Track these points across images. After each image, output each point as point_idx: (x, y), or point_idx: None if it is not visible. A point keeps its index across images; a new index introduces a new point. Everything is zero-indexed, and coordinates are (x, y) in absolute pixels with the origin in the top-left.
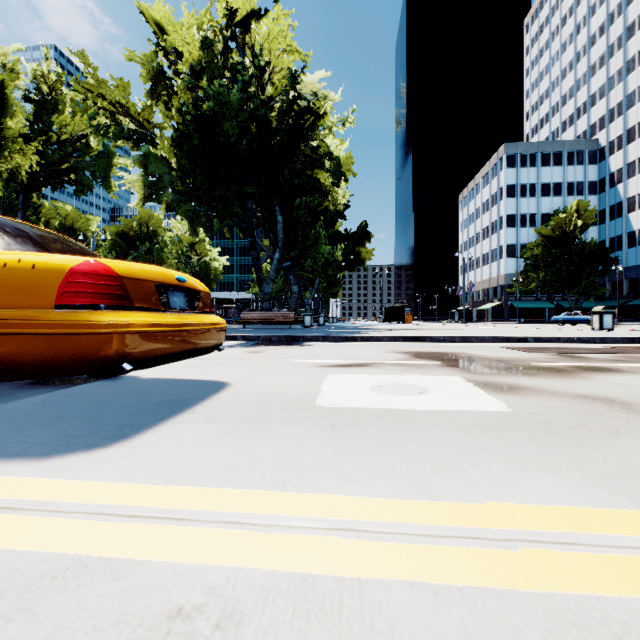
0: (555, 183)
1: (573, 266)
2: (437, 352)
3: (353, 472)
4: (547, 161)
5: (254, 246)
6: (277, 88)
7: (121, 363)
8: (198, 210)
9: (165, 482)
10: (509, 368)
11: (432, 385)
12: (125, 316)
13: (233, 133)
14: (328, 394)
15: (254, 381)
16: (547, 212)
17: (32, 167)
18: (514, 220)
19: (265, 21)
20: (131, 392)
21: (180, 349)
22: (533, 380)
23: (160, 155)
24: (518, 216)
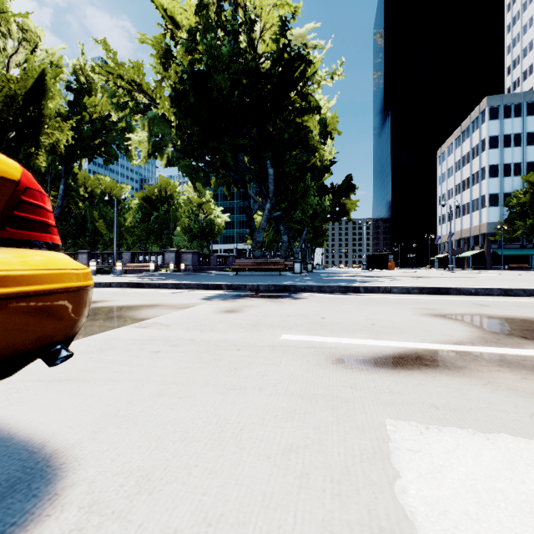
0: None
1: None
2: (510, 318)
3: None
4: (533, 110)
5: (246, 197)
6: (268, 44)
7: None
8: (196, 167)
9: None
10: None
11: None
12: None
13: (225, 87)
14: None
15: (150, 474)
16: (533, 160)
17: (68, 141)
18: (497, 170)
19: None
20: None
21: None
22: None
23: (163, 118)
24: (501, 166)
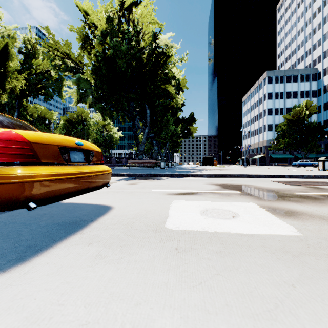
0: (294, 91)
1: (304, 135)
2: (235, 184)
3: (195, 314)
4: (289, 80)
5: (134, 126)
6: (146, 42)
7: (27, 203)
8: (105, 107)
9: (26, 326)
10: (283, 196)
11: (239, 210)
12: (31, 169)
13: (123, 66)
14: (173, 217)
15: (128, 205)
16: (289, 107)
17: (22, 86)
18: (271, 111)
19: (140, 7)
20: (50, 214)
21: (76, 189)
22: (302, 206)
23: (86, 79)
24: (274, 109)
